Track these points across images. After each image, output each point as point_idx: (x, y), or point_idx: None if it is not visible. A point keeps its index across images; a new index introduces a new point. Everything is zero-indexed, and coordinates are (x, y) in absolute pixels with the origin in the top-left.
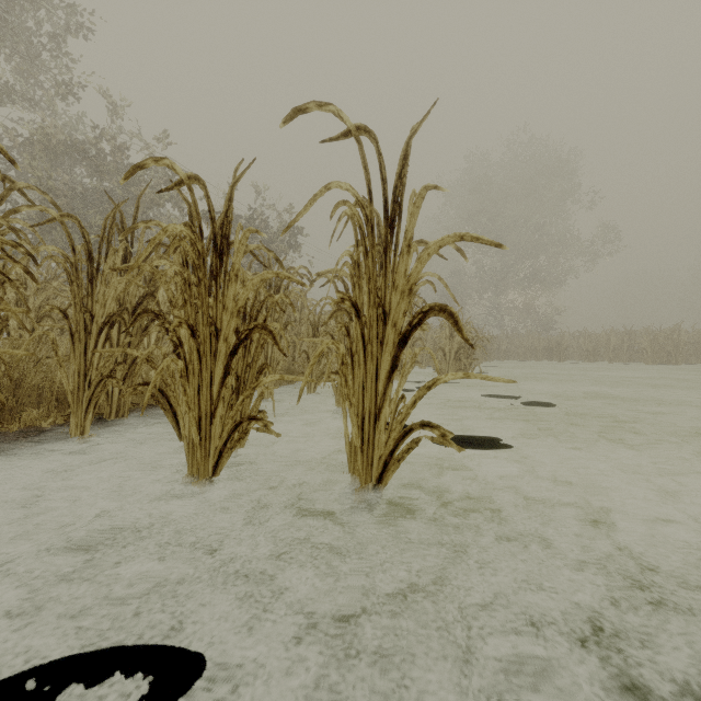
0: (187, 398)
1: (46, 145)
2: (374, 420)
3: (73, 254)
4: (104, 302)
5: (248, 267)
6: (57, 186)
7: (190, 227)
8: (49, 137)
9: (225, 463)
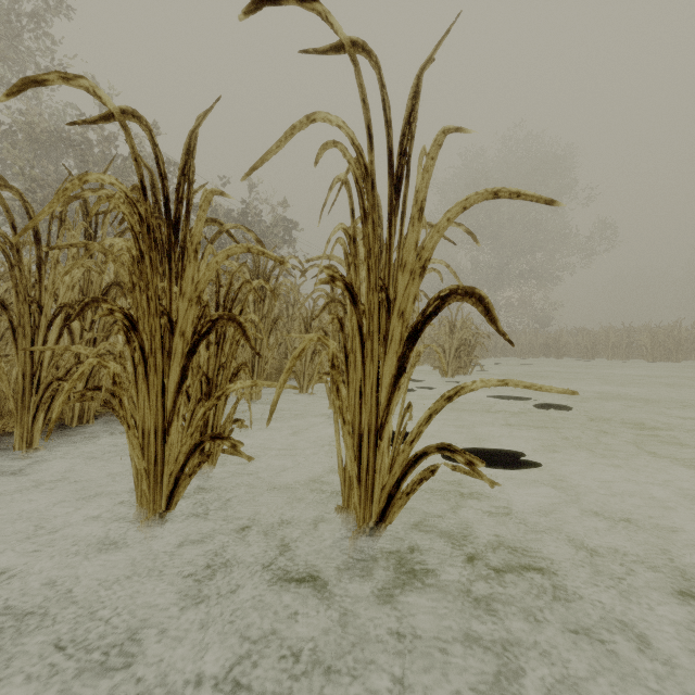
0: (125, 412)
1: (29, 133)
2: (374, 438)
3: (14, 233)
4: (54, 291)
5: (235, 258)
6: (41, 177)
7: (138, 190)
8: (33, 126)
9: (182, 494)
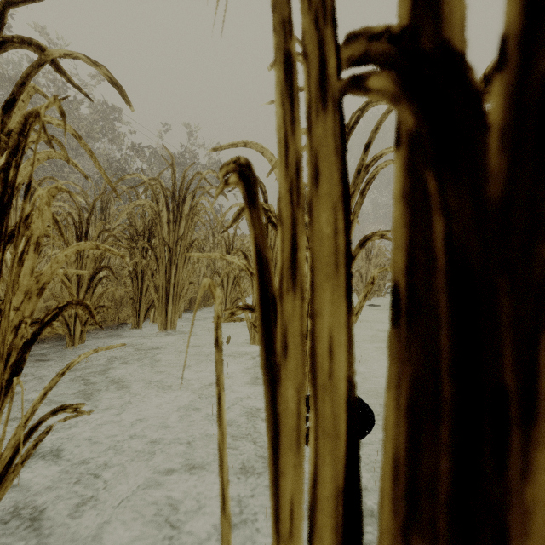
0: None
1: None
2: None
3: None
4: None
5: None
6: None
7: None
8: None
9: None
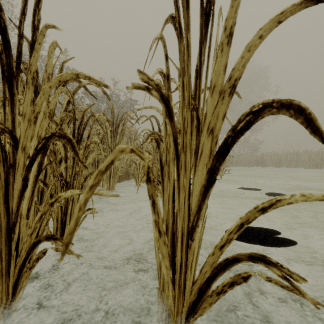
0: None
1: None
2: (186, 240)
3: None
4: None
5: None
6: None
7: None
8: None
9: (24, 283)
